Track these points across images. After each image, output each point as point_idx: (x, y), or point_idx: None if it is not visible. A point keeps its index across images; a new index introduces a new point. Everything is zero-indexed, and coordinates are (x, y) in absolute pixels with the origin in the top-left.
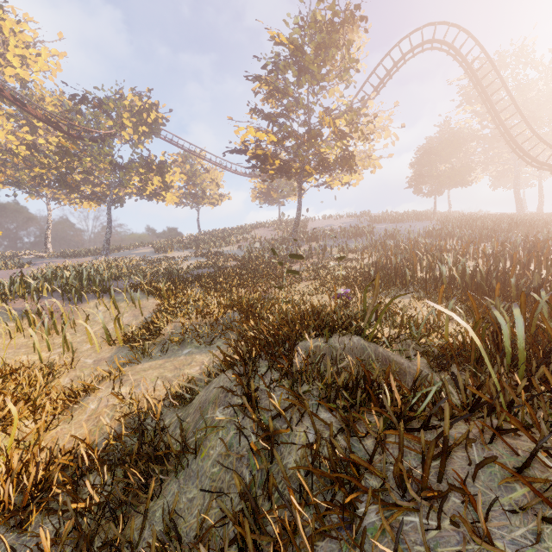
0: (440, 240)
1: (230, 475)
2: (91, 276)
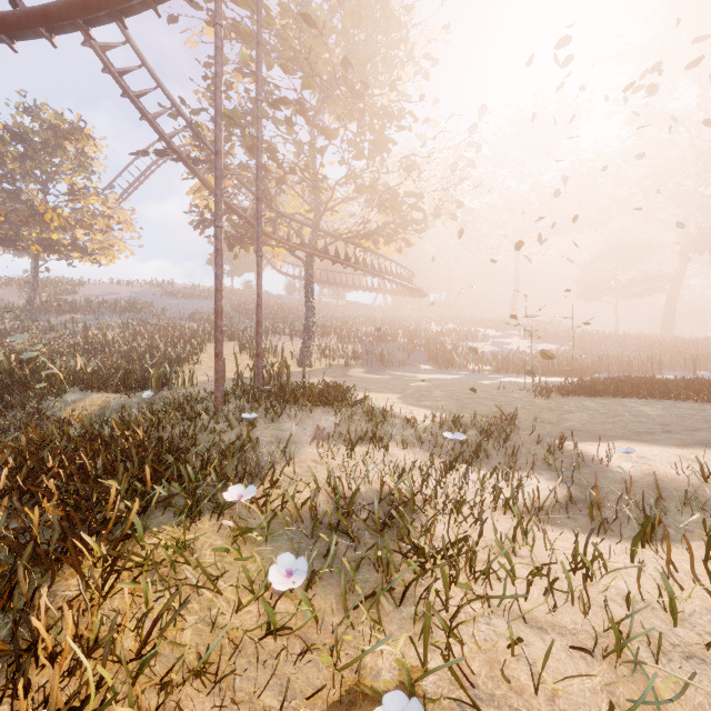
0: (174, 323)
1: None
2: None
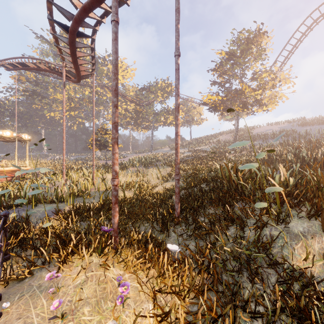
0: (323, 139)
1: None
2: (150, 160)
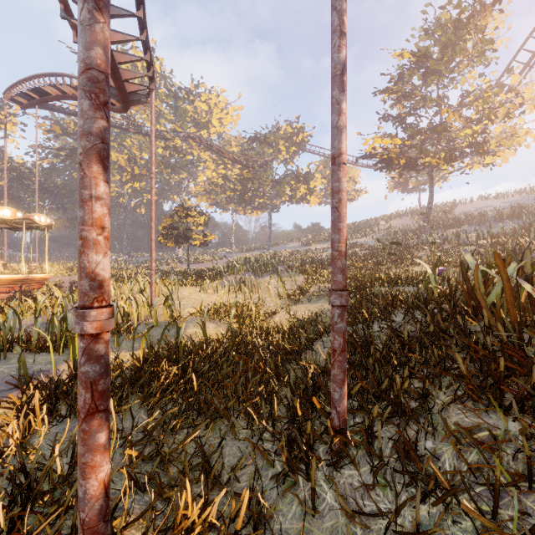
0: None
1: None
2: (265, 262)
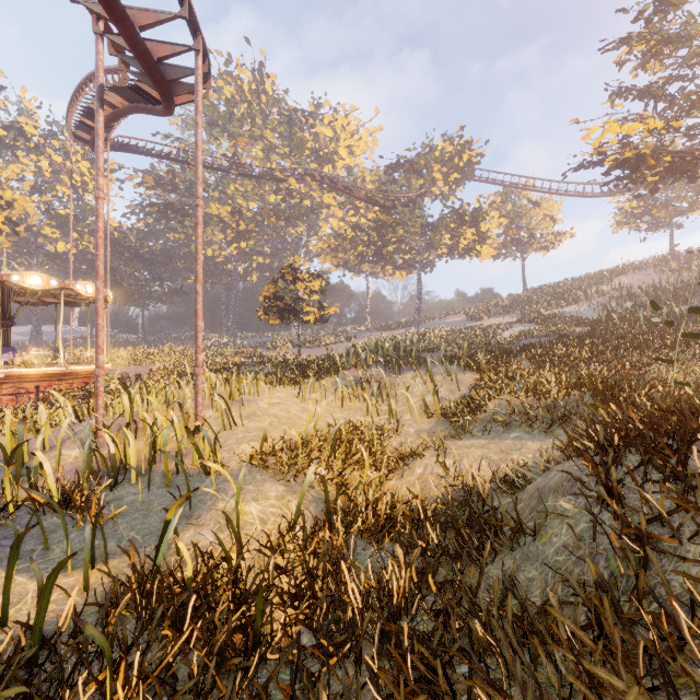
0: None
1: (580, 569)
2: (407, 348)
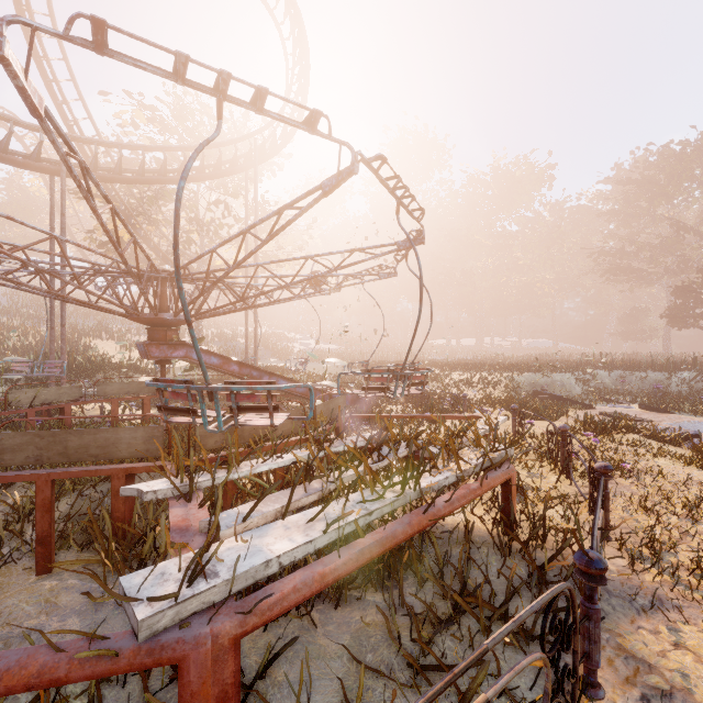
0: (9, 319)
1: None
2: None
